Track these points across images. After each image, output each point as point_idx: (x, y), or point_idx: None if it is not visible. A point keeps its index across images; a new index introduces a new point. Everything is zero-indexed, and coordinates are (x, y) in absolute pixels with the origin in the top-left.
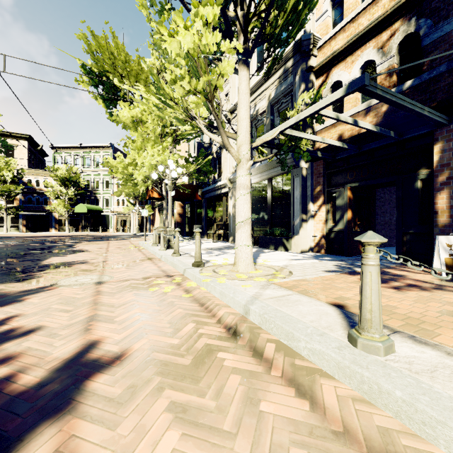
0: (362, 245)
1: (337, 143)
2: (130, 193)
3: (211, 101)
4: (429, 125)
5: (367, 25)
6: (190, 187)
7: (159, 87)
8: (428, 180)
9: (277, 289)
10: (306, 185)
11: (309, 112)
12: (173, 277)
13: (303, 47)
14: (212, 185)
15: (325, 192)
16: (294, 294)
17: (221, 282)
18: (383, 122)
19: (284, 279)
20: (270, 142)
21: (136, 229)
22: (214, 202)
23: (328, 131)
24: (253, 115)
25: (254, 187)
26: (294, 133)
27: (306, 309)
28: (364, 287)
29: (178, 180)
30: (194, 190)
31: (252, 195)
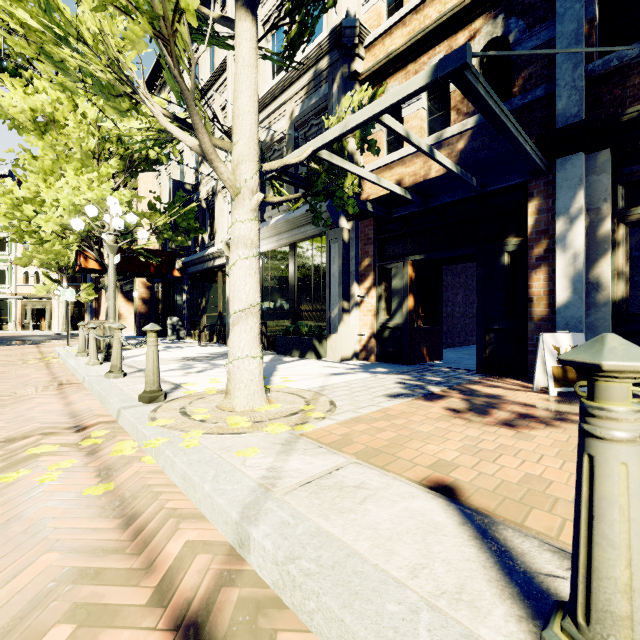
0: (593, 377)
1: (398, 189)
2: (50, 262)
3: (168, 41)
4: (522, 173)
5: (438, 18)
6: (161, 254)
7: (48, 3)
8: (518, 253)
9: (313, 451)
10: (349, 255)
11: (365, 115)
12: (89, 429)
13: (344, 39)
14: (200, 252)
15: (377, 268)
16: (349, 465)
17: (191, 444)
18: (459, 165)
19: (323, 422)
20: (294, 175)
21: (63, 325)
22: (202, 280)
23: (381, 174)
24: (265, 142)
25: (268, 257)
26: (335, 159)
27: (387, 517)
28: (605, 511)
29: (140, 242)
30: (168, 259)
31: (264, 270)
